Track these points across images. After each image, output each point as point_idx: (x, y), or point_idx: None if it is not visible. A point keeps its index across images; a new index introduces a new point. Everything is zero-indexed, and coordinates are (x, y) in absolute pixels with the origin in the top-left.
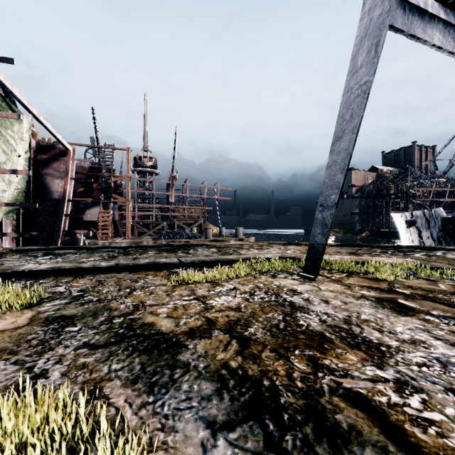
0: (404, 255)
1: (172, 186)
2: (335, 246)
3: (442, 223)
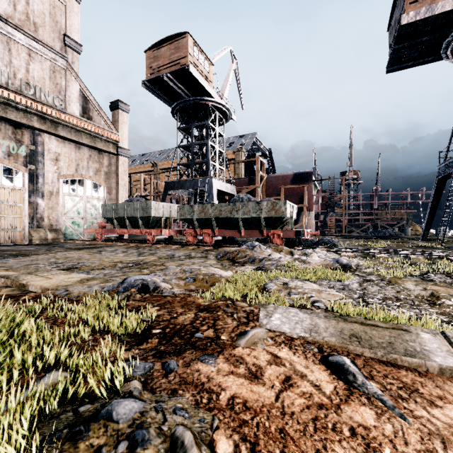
0: None
1: (375, 196)
2: None
3: None
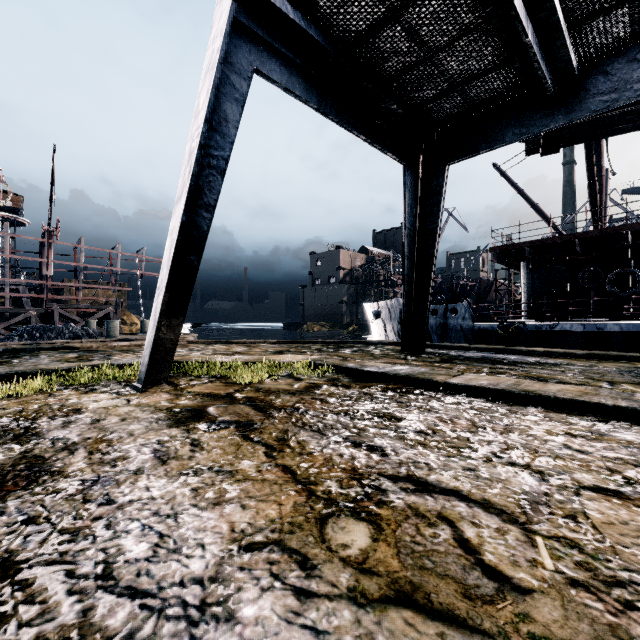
0: (332, 352)
1: (48, 248)
2: (276, 343)
3: (400, 315)
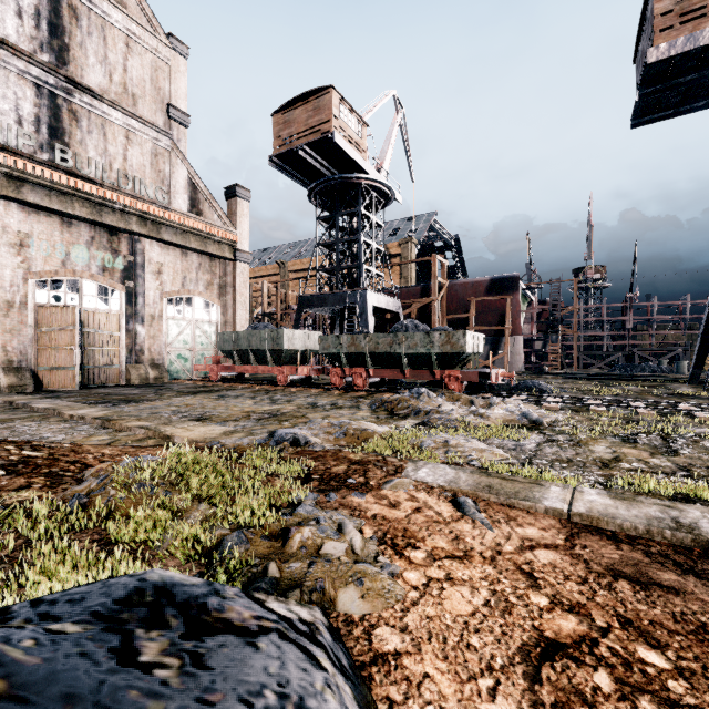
0: None
1: (630, 309)
2: None
3: None
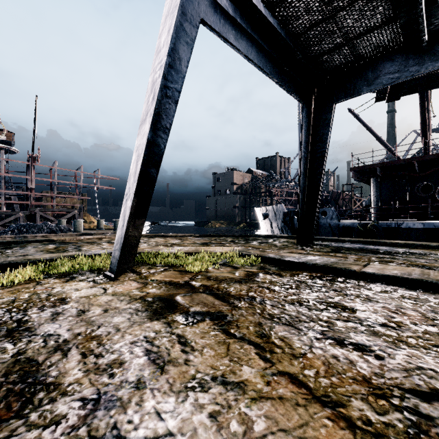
0: (244, 243)
1: (32, 169)
2: (199, 237)
3: (283, 216)
